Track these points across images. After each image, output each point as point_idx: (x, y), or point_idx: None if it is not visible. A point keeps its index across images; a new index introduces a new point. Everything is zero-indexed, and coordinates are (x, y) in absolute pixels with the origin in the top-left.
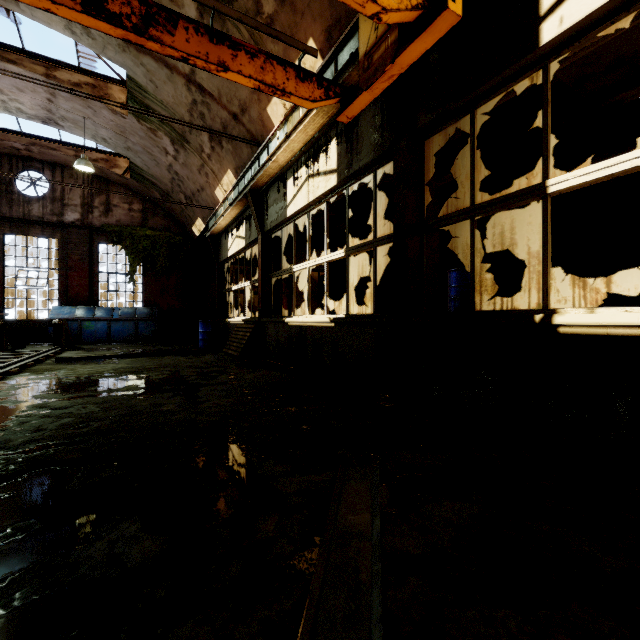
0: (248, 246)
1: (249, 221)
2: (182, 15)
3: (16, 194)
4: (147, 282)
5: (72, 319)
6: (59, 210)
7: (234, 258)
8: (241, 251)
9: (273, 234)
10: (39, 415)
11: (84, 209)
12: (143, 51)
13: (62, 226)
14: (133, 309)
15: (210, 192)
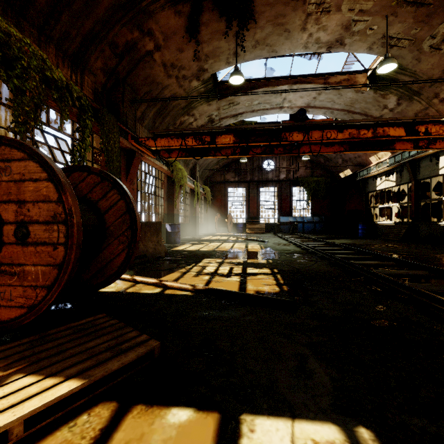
0: (396, 185)
1: (400, 173)
2: (438, 138)
3: (263, 170)
4: (313, 203)
5: (289, 222)
6: (278, 174)
7: (379, 190)
8: (388, 187)
9: (421, 180)
10: (377, 249)
11: (287, 172)
12: (356, 113)
13: (279, 181)
14: (311, 217)
15: (365, 158)
